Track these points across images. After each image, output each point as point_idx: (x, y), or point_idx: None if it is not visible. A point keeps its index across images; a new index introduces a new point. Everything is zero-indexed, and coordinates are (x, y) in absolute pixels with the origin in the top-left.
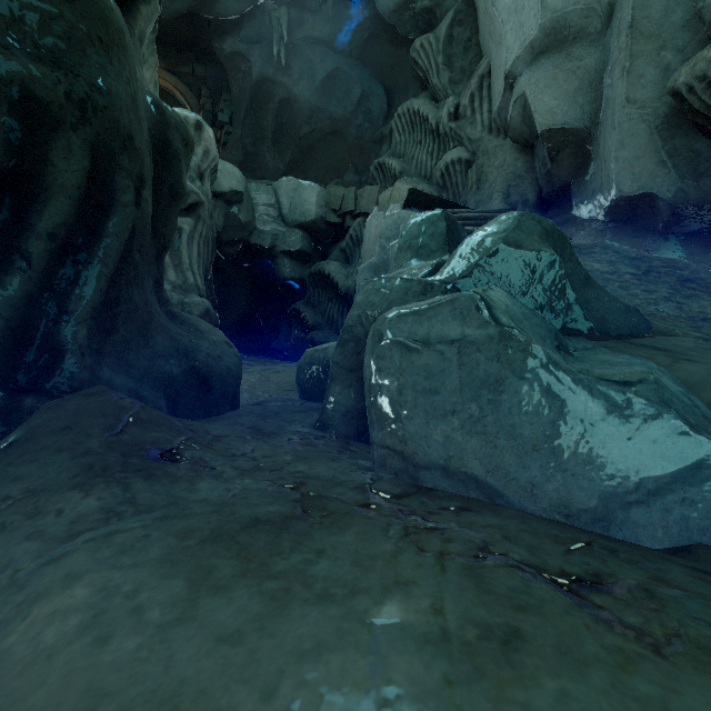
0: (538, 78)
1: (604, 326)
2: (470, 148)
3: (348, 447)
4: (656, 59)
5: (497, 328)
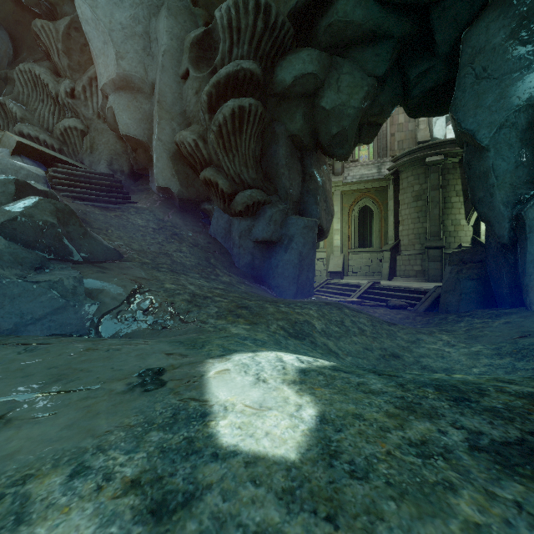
0: (119, 102)
1: (90, 257)
2: (85, 122)
3: None
4: (170, 124)
5: None
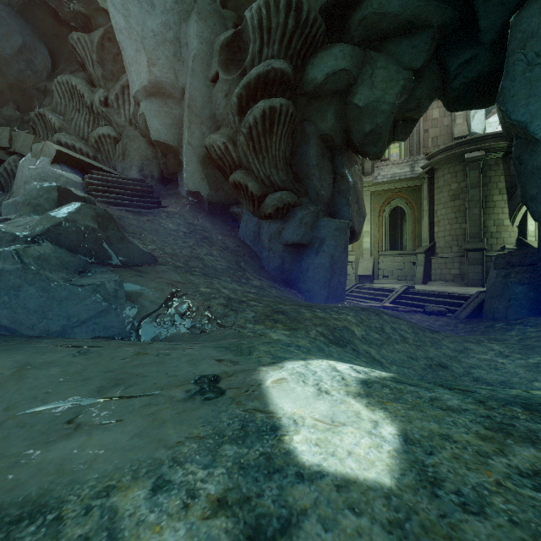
0: (151, 108)
1: (127, 261)
2: (118, 129)
3: None
4: (200, 128)
5: (22, 265)
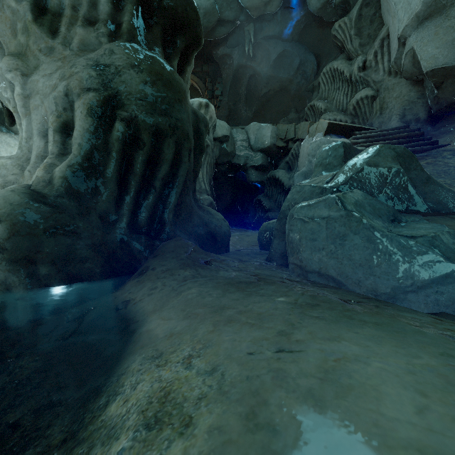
0: (423, 36)
1: (437, 207)
2: (374, 87)
3: (280, 268)
4: None
5: (345, 211)
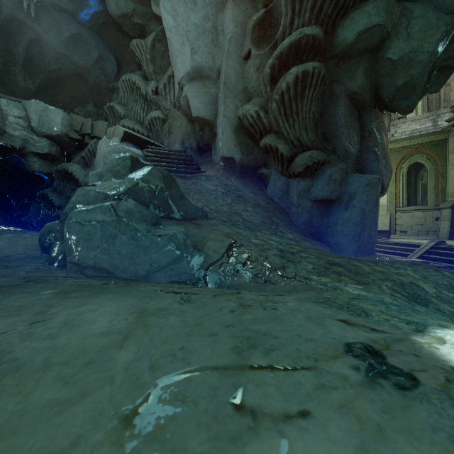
0: (192, 90)
1: (186, 215)
2: (165, 112)
3: (61, 269)
4: (233, 101)
5: (116, 217)
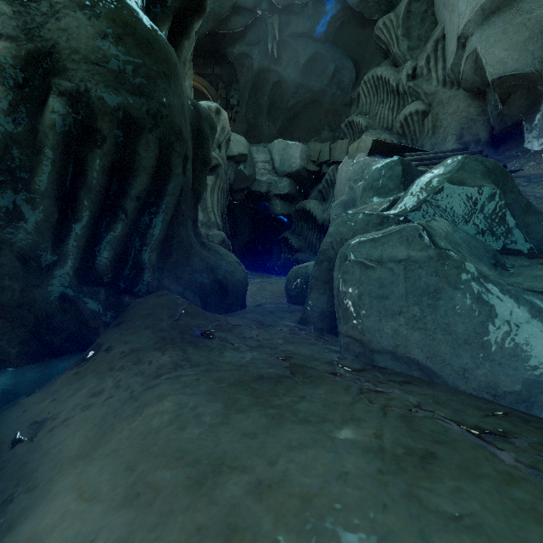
0: (488, 35)
1: None
2: (426, 101)
3: (322, 337)
4: None
5: (435, 250)
